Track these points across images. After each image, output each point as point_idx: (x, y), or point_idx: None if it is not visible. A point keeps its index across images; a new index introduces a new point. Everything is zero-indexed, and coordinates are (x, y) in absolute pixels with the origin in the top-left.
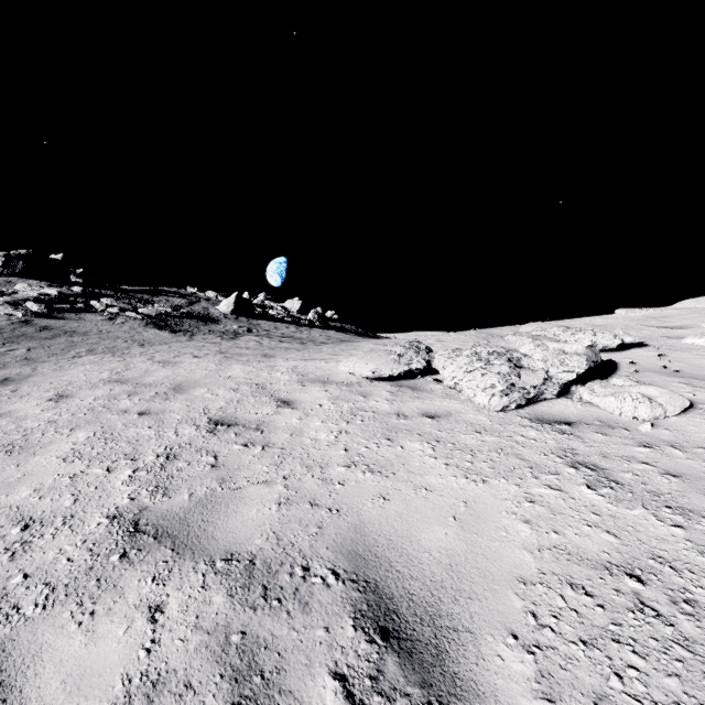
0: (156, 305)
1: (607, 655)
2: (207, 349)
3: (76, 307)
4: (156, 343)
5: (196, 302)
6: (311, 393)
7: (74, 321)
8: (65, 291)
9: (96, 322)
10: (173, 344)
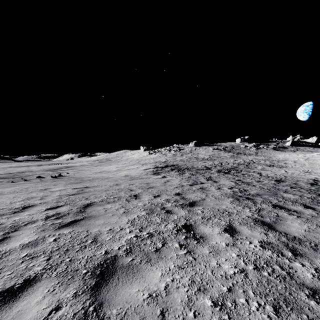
0: (271, 145)
1: (317, 159)
2: (292, 153)
3: (259, 147)
4: (280, 153)
5: (278, 143)
6: (309, 156)
7: (262, 150)
8: (254, 144)
9: (265, 150)
10: (284, 153)
